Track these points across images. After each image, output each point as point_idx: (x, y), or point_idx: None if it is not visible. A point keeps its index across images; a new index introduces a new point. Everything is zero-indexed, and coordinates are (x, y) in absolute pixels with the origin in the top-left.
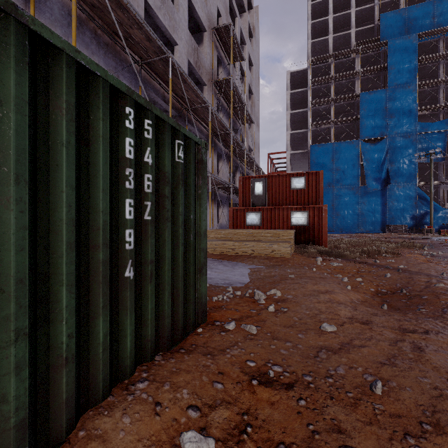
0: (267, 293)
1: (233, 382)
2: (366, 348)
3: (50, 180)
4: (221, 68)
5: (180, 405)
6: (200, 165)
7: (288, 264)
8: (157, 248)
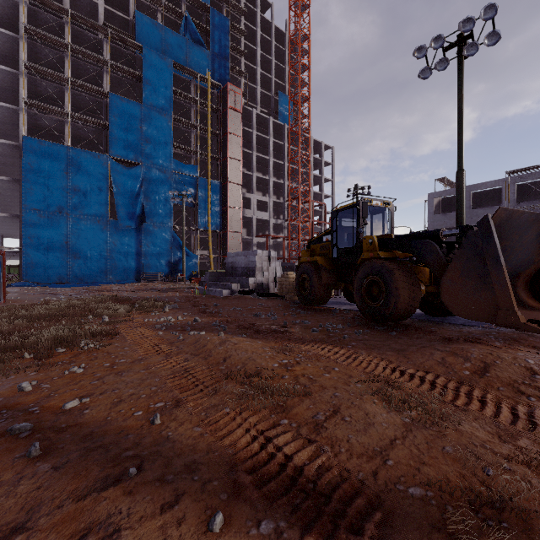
0: None
1: None
2: None
3: None
4: None
5: None
6: None
7: None
8: None
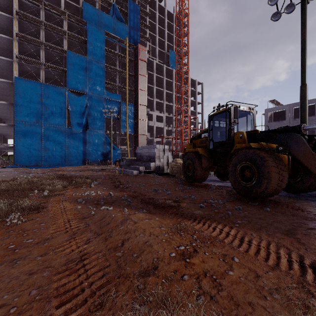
0: None
1: None
2: None
3: None
4: None
5: None
6: None
7: None
8: None
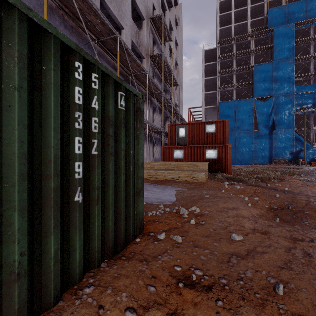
0: (189, 209)
1: (163, 285)
2: (267, 254)
3: (2, 119)
4: (155, 47)
5: (120, 307)
6: (138, 112)
7: (204, 187)
8: (103, 176)
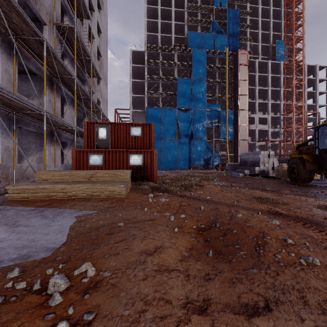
0: (74, 273)
1: None
2: None
3: None
4: (66, 18)
5: None
6: None
7: (123, 204)
8: None
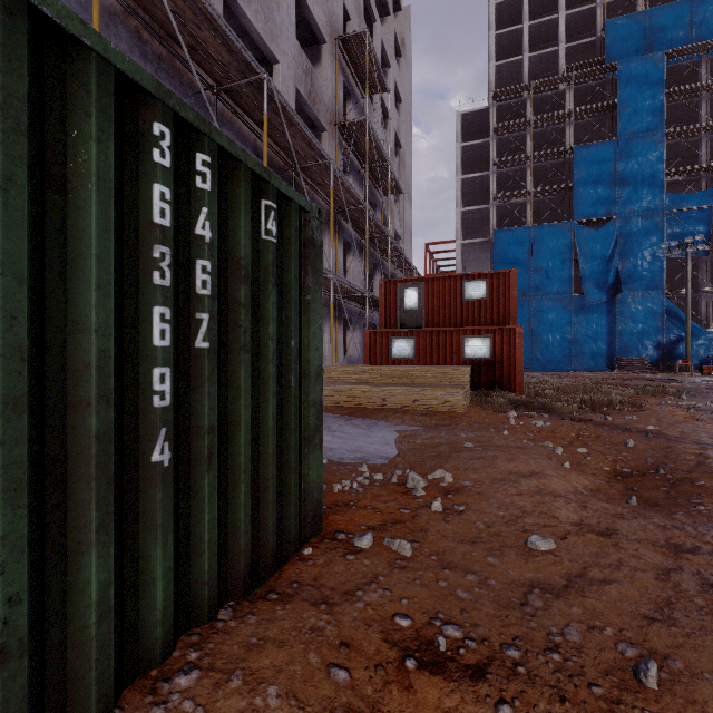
0: (428, 477)
1: (369, 665)
2: (614, 585)
3: None
4: (350, 104)
5: None
6: (309, 249)
7: (462, 423)
8: (224, 402)
